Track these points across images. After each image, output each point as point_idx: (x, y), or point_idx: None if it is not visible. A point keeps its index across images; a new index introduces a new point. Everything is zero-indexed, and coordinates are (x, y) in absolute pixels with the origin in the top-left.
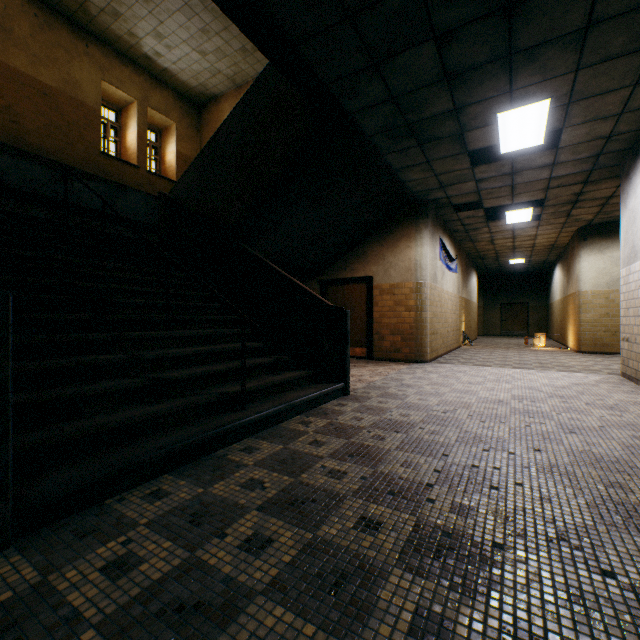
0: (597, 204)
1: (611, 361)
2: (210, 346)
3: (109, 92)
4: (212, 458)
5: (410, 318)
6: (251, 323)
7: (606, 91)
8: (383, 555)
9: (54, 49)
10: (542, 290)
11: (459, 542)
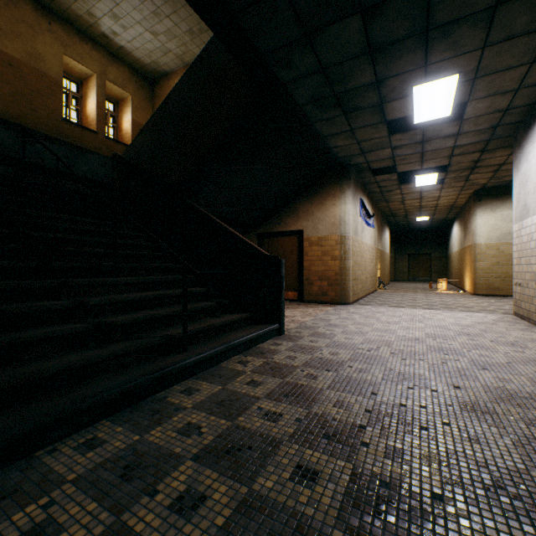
0: (491, 170)
1: (502, 302)
2: (156, 291)
3: (70, 65)
4: (152, 401)
5: (335, 266)
6: (192, 270)
7: (507, 68)
8: (321, 513)
9: (18, 24)
10: (442, 243)
11: (398, 493)
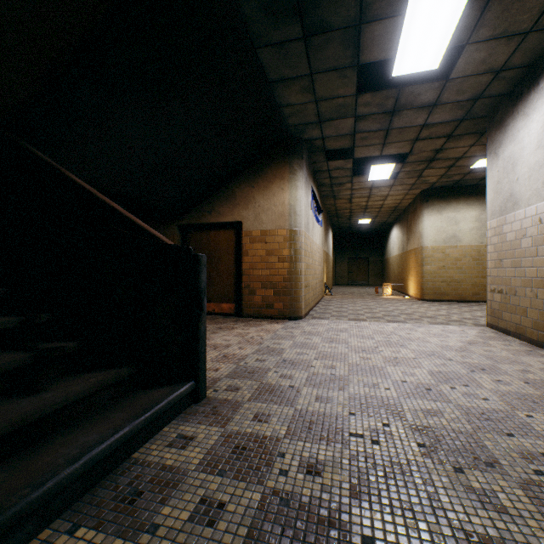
0: (446, 165)
1: (456, 309)
2: None
3: None
4: None
5: (284, 269)
6: None
7: None
8: None
9: None
10: (379, 247)
11: None
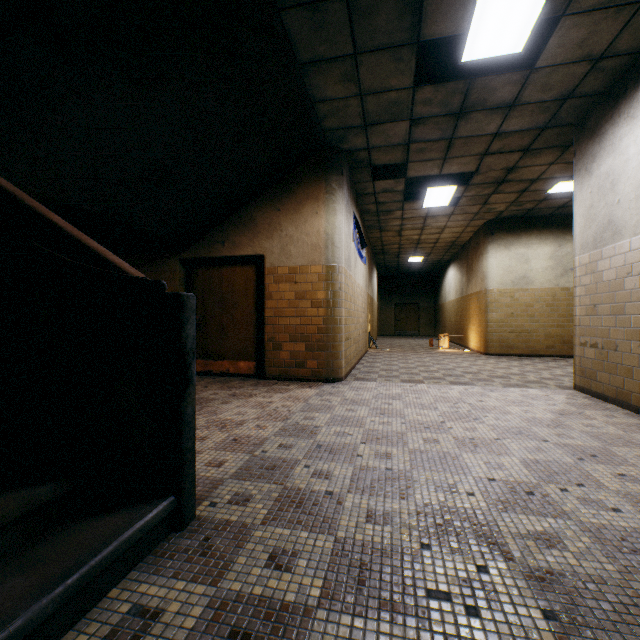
0: (518, 189)
1: (530, 366)
2: None
3: None
4: None
5: (319, 317)
6: None
7: None
8: None
9: None
10: (431, 291)
11: None
